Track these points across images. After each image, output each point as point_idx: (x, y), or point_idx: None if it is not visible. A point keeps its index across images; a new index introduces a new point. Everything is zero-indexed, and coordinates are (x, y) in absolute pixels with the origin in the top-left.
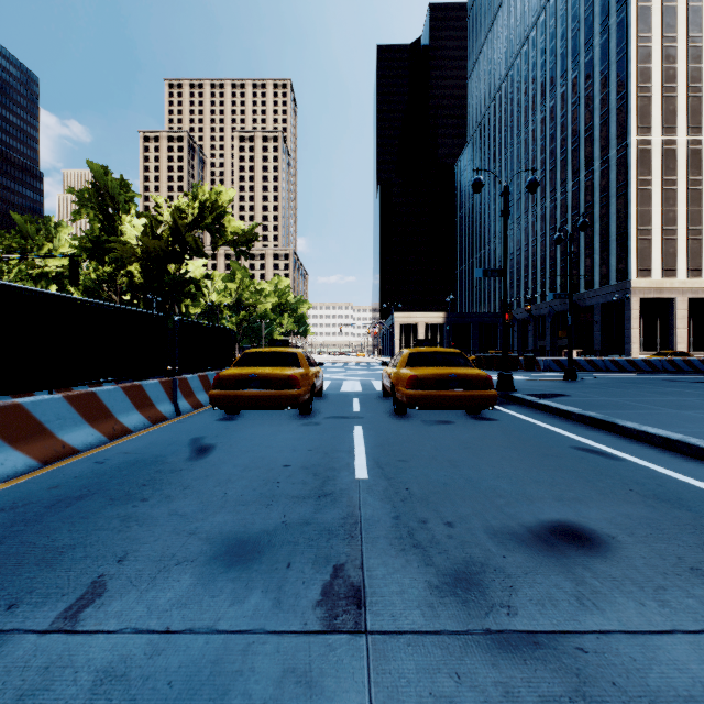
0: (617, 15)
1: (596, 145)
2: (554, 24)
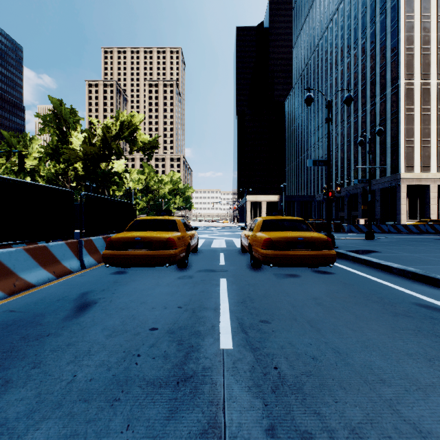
0: (391, 2)
1: (377, 86)
2: (350, 9)
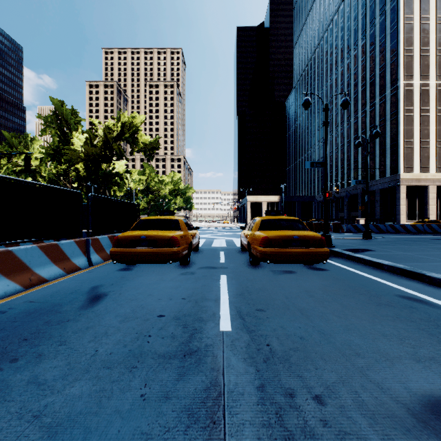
0: (391, 4)
1: (377, 87)
2: (350, 11)
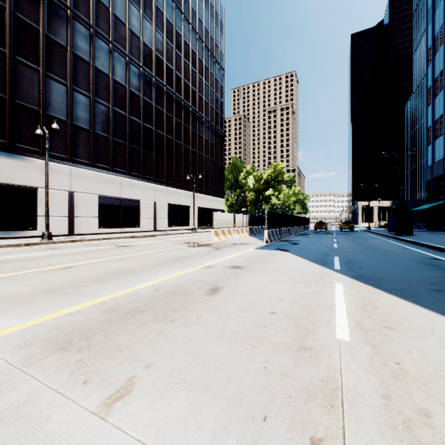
0: None
1: None
2: None
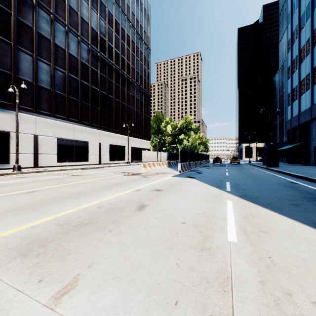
0: None
1: None
2: None
